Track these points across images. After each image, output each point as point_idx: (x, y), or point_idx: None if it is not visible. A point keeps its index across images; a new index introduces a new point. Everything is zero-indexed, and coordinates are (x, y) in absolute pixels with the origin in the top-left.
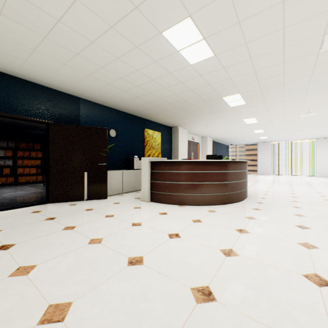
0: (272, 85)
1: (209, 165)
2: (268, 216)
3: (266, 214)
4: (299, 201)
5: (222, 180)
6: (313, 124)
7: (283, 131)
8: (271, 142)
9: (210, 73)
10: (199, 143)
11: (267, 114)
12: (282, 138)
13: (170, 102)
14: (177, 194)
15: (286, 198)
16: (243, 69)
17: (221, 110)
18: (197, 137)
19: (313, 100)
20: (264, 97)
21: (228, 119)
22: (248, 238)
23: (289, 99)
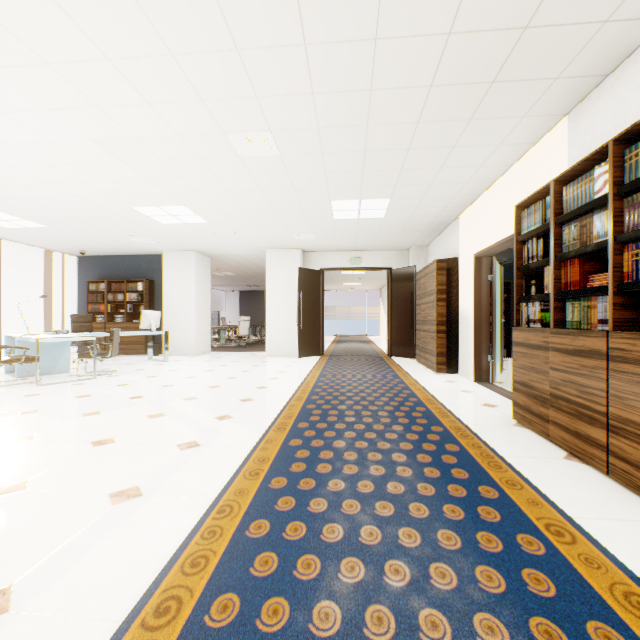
0: None
1: None
2: None
3: None
4: None
5: None
6: None
7: None
8: None
9: None
10: None
11: None
12: None
13: None
14: None
15: None
16: None
17: None
18: None
19: None
20: None
21: None
22: None
23: None
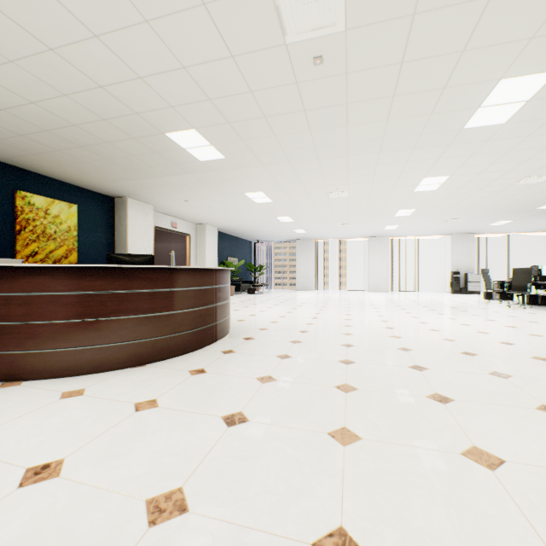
0: (248, 118)
1: (98, 277)
2: (198, 392)
3: (200, 385)
4: (302, 341)
5: (135, 311)
6: (355, 213)
7: (321, 222)
8: (316, 240)
9: (70, 44)
10: (190, 235)
11: (278, 186)
12: (326, 234)
13: (45, 127)
14: (3, 353)
15: (289, 334)
16: (153, 54)
17: (187, 167)
18: (185, 222)
19: (334, 167)
20: (250, 146)
21: (218, 190)
22: (8, 513)
23: (296, 159)
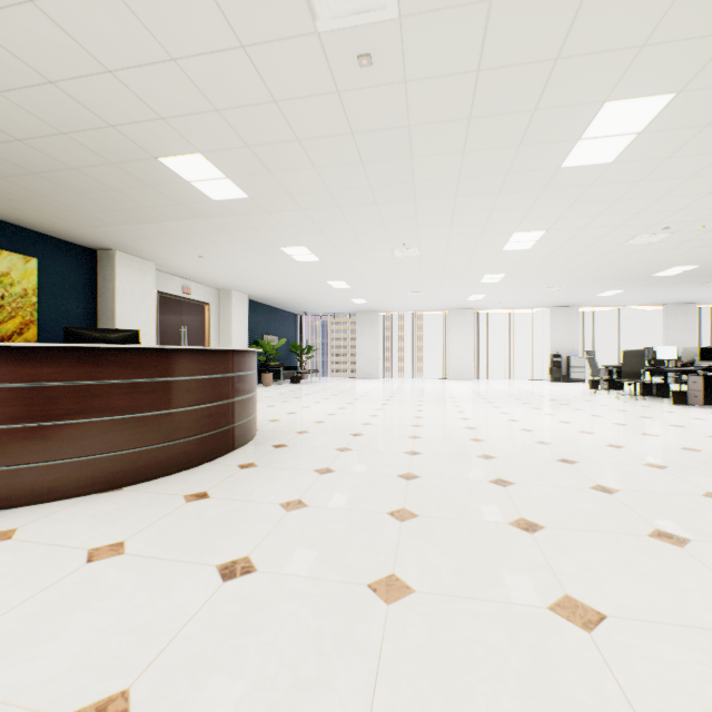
0: (274, 141)
1: (46, 361)
2: (190, 528)
3: (196, 518)
4: (353, 448)
5: (105, 411)
6: (430, 278)
7: (387, 289)
8: (382, 313)
9: None
10: (211, 305)
11: (326, 238)
12: (394, 305)
13: None
14: None
15: (336, 439)
16: (124, 35)
17: (196, 208)
18: (203, 287)
19: (398, 215)
20: (282, 181)
21: (244, 243)
22: None
23: (346, 202)
